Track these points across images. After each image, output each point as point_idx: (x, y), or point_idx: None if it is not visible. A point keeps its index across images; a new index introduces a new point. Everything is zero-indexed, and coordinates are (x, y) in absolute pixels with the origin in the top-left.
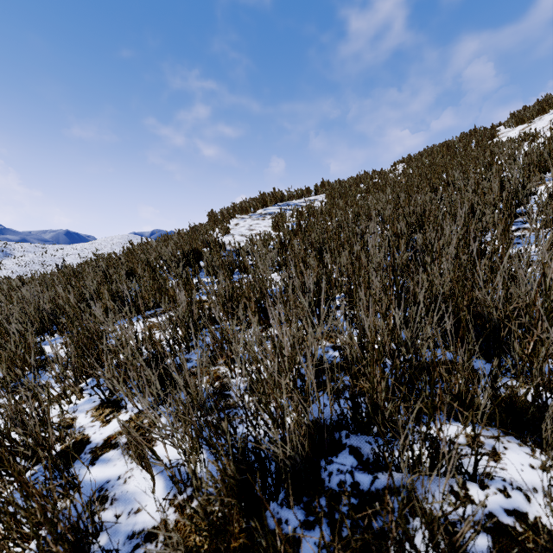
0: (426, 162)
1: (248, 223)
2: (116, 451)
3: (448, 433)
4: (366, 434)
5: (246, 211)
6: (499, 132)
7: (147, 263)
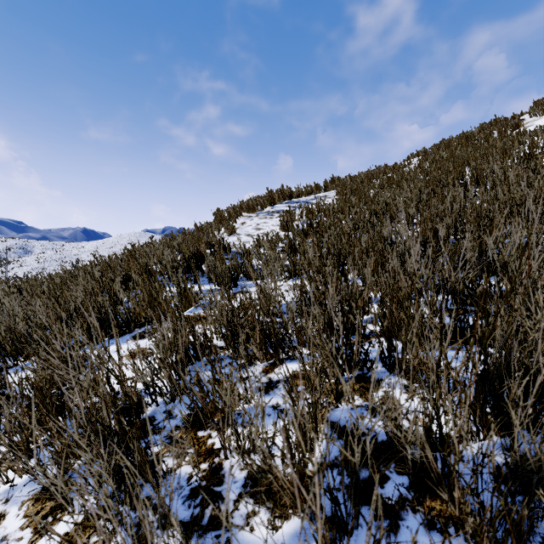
0: (443, 154)
1: (255, 222)
2: None
3: None
4: None
5: (253, 209)
6: (524, 121)
7: (146, 268)
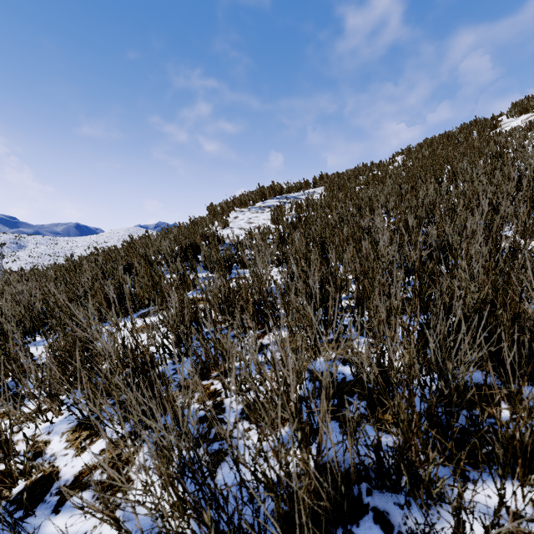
0: (426, 153)
1: (247, 216)
2: (86, 494)
3: (529, 527)
4: (394, 491)
5: (245, 204)
6: (502, 122)
7: (145, 258)
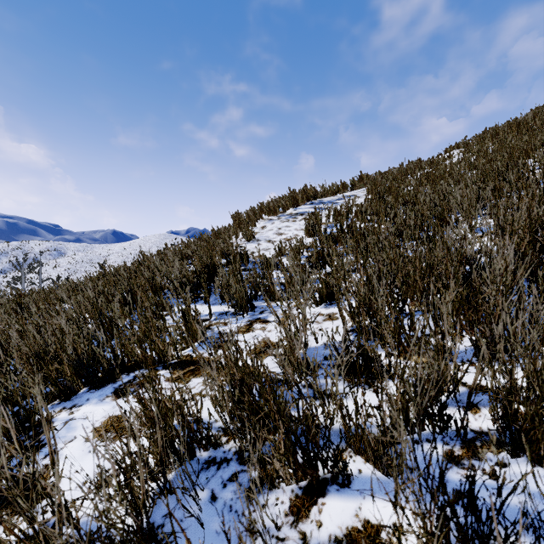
0: (491, 145)
1: (276, 225)
2: None
3: None
4: None
5: (274, 211)
6: None
7: (152, 283)
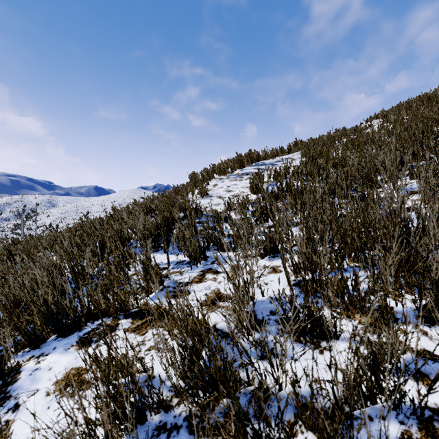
0: (405, 115)
1: (226, 184)
2: None
3: None
4: None
5: (224, 172)
6: None
7: (120, 234)
